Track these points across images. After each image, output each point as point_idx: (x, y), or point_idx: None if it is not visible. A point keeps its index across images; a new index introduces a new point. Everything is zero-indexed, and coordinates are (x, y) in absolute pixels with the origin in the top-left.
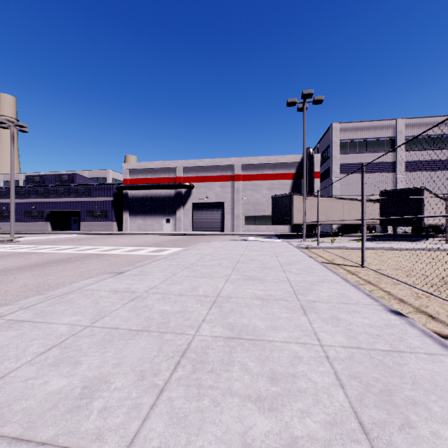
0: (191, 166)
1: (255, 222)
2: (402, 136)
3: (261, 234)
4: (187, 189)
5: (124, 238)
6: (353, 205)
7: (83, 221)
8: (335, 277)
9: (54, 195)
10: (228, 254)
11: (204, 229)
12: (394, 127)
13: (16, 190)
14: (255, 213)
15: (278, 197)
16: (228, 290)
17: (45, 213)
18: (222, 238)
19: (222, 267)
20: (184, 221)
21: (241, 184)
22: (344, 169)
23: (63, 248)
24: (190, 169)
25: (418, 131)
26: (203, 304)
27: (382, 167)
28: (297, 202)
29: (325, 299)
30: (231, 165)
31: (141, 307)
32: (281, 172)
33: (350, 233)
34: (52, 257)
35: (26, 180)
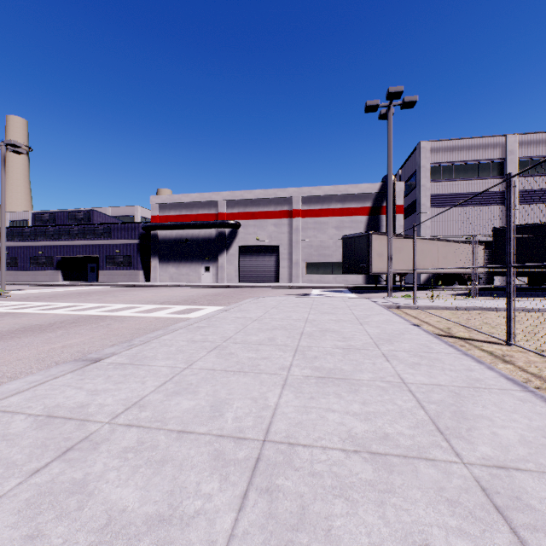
0: (237, 199)
1: (319, 270)
2: (514, 158)
3: (327, 286)
4: (232, 228)
5: (149, 291)
6: (451, 248)
7: (102, 269)
8: (490, 374)
9: (66, 237)
10: (285, 319)
11: (254, 279)
12: (503, 145)
13: (20, 230)
14: (319, 259)
15: (352, 237)
16: (288, 417)
17: (54, 260)
18: (276, 291)
19: (277, 346)
20: (228, 269)
21: (301, 222)
22: (436, 202)
23: (57, 307)
24: (235, 203)
25: (535, 150)
26: (226, 479)
27: (487, 199)
28: (377, 244)
29: (526, 459)
30: (288, 197)
31: (62, 492)
32: (352, 206)
33: (445, 285)
34: (30, 321)
35: (32, 218)
